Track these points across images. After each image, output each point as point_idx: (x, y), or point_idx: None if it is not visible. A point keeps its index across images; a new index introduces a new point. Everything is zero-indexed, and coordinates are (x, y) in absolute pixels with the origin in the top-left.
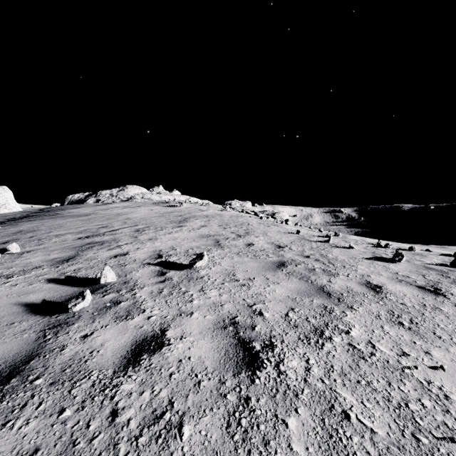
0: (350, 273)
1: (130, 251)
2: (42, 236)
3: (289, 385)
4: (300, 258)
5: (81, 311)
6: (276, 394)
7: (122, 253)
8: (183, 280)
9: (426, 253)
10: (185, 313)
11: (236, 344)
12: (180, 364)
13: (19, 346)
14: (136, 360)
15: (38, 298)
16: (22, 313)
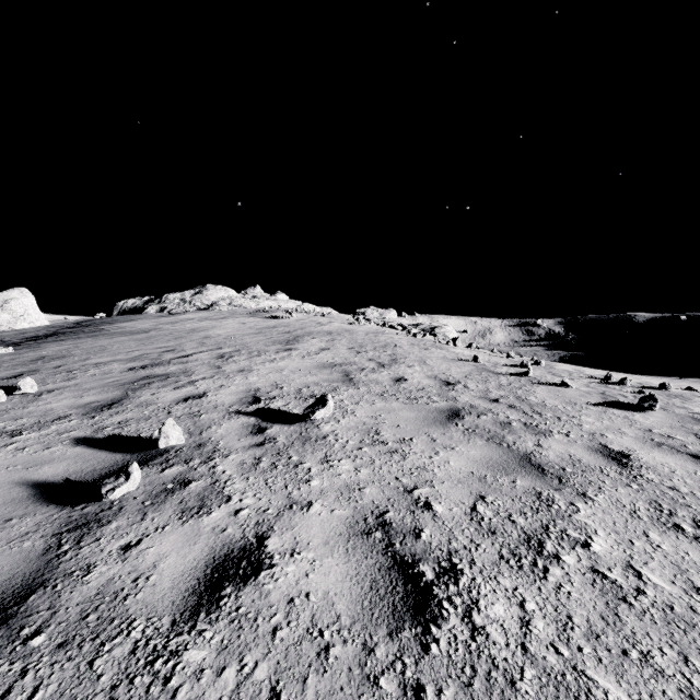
0: (573, 431)
1: (209, 391)
2: (74, 365)
3: (495, 659)
4: (483, 403)
5: (124, 497)
6: (473, 679)
7: (197, 394)
8: (294, 442)
9: (689, 394)
10: (299, 504)
11: (389, 567)
12: (291, 608)
13: (14, 565)
14: (213, 599)
15: (57, 473)
16: (27, 500)
